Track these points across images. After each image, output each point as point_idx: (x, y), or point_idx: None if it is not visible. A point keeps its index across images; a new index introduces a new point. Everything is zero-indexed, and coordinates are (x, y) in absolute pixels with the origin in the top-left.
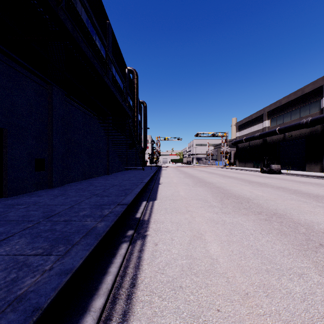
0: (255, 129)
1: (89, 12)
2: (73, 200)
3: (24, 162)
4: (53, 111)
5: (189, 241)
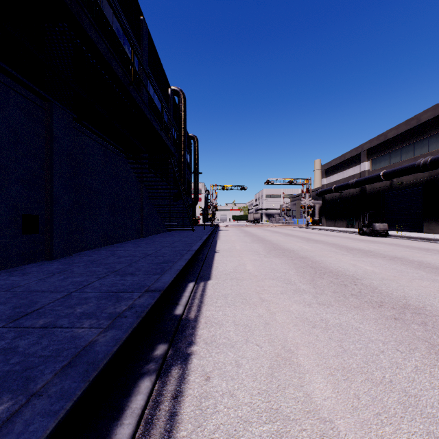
0: (350, 174)
1: (114, 1)
2: (74, 282)
3: (2, 220)
4: (53, 142)
5: (269, 369)
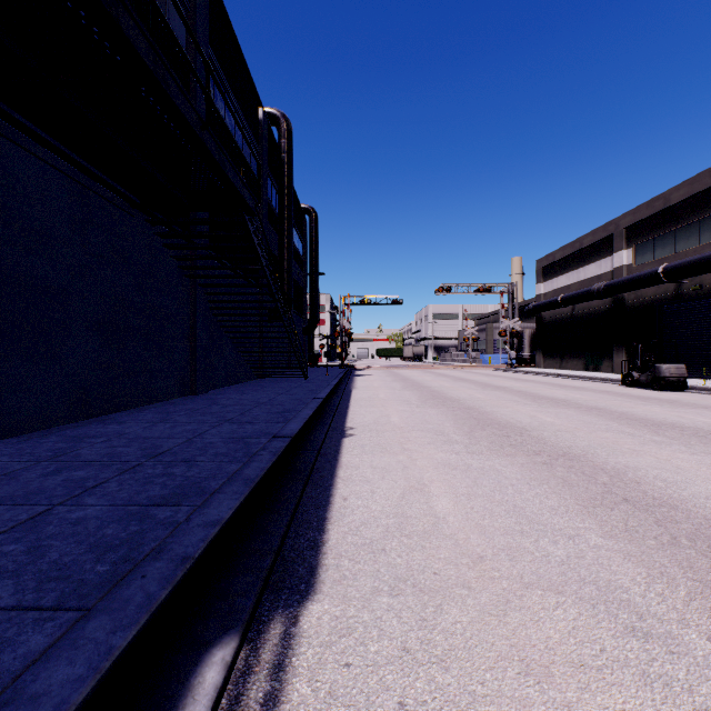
0: (591, 273)
1: None
2: None
3: None
4: None
5: None
